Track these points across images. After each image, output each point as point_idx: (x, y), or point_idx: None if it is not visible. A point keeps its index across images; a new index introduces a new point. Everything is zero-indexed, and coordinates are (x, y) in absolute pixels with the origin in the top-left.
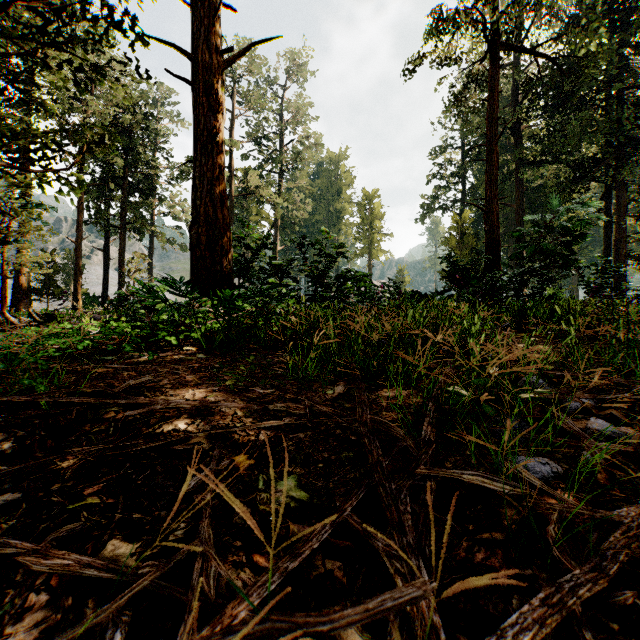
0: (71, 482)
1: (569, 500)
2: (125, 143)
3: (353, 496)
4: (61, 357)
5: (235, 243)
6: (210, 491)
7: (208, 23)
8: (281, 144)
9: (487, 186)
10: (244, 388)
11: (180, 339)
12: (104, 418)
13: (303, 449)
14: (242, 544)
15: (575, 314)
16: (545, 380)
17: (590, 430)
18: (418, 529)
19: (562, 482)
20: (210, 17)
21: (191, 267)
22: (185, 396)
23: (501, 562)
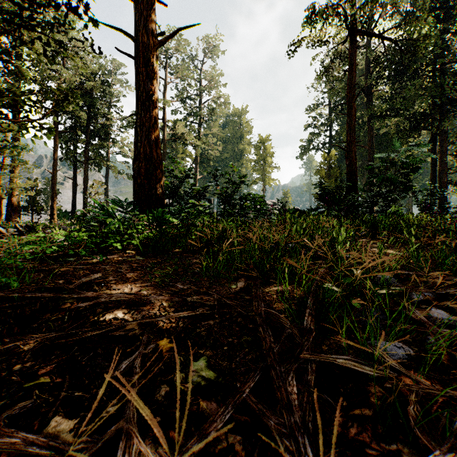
0: (30, 363)
1: (423, 381)
2: (88, 102)
3: (250, 378)
4: (35, 258)
5: (167, 173)
6: (137, 373)
7: (146, 14)
8: (200, 103)
9: (348, 133)
10: (169, 283)
11: (124, 244)
12: (61, 308)
13: (212, 334)
14: (161, 419)
15: (413, 226)
16: (394, 277)
17: (432, 318)
18: (303, 406)
19: (414, 363)
20: (147, 10)
21: (134, 191)
22: (124, 290)
23: (371, 436)
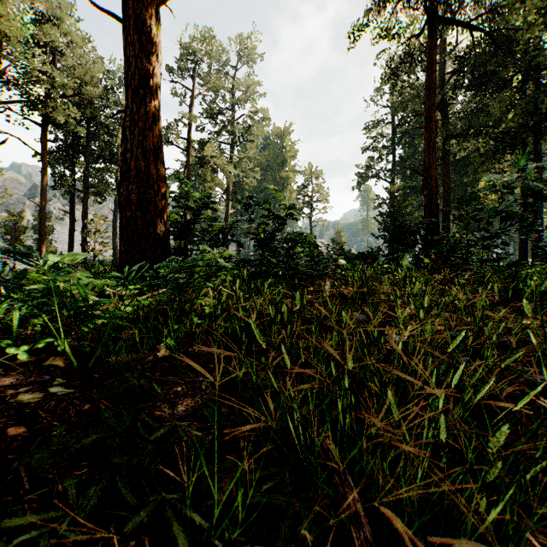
0: None
1: None
2: (87, 113)
3: None
4: None
5: None
6: None
7: None
8: (232, 118)
9: (426, 152)
10: None
11: None
12: None
13: None
14: None
15: None
16: None
17: None
18: None
19: None
20: None
21: (120, 229)
22: None
23: None
